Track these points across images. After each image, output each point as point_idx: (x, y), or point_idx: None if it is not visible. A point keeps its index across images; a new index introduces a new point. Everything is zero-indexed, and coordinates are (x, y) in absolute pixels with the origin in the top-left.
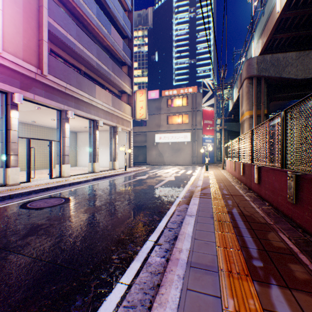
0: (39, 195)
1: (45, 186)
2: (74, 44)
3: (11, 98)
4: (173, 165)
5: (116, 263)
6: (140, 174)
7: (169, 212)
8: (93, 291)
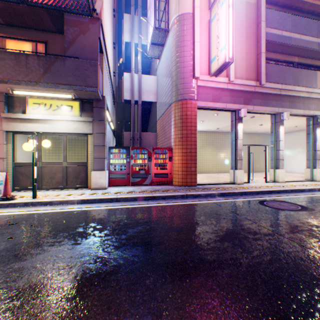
0: (265, 196)
1: (267, 189)
2: (289, 38)
3: (237, 114)
4: None
5: None
6: None
7: None
8: None
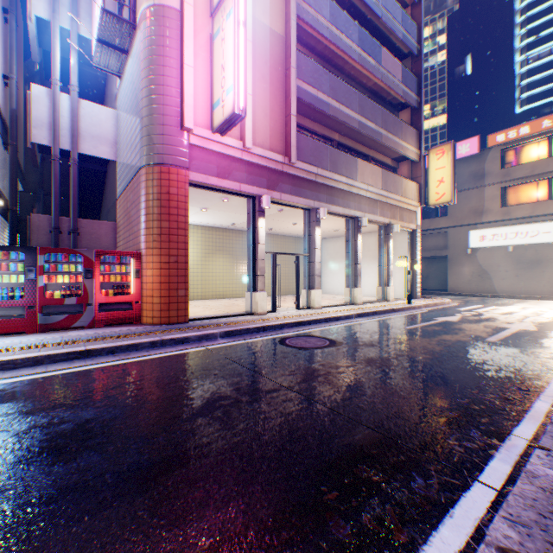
0: (292, 330)
1: (297, 320)
2: (327, 104)
3: (258, 203)
4: (518, 298)
5: (458, 452)
6: (439, 312)
7: (545, 394)
8: (435, 476)
